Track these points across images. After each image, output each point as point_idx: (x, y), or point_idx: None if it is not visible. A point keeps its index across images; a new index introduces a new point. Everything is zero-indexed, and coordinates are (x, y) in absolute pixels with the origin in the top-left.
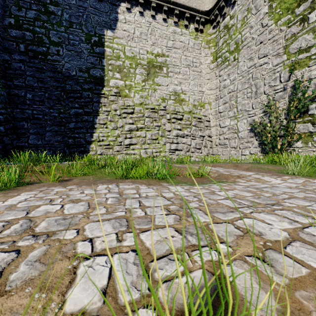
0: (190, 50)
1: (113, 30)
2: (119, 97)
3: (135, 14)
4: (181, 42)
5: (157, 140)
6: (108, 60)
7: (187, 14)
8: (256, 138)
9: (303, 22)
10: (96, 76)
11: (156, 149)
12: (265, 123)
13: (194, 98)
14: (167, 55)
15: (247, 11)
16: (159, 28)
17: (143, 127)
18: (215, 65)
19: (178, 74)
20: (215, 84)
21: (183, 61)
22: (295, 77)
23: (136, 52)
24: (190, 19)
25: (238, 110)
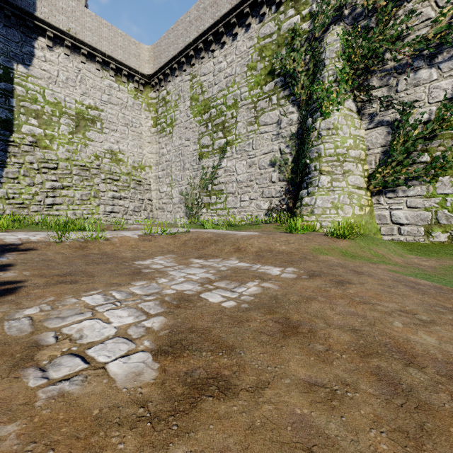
0: (129, 109)
1: (28, 67)
2: (37, 147)
3: (59, 54)
4: (119, 98)
5: (89, 201)
6: (20, 101)
7: (125, 71)
8: (184, 204)
9: (206, 127)
10: (0, 117)
11: (87, 210)
12: (188, 193)
13: (133, 159)
14: (102, 109)
15: (178, 96)
16: (91, 78)
17: (71, 185)
18: (155, 130)
19: (115, 132)
20: (155, 149)
21: (121, 119)
22: (203, 163)
23: (60, 99)
24: (129, 77)
25: (173, 179)
